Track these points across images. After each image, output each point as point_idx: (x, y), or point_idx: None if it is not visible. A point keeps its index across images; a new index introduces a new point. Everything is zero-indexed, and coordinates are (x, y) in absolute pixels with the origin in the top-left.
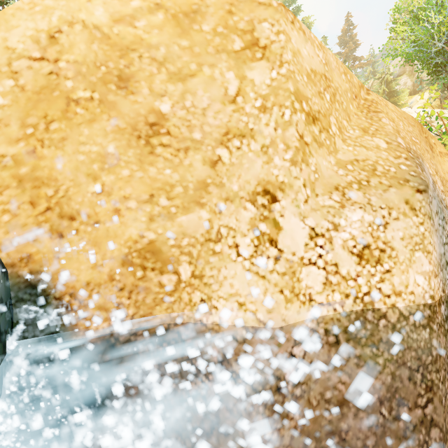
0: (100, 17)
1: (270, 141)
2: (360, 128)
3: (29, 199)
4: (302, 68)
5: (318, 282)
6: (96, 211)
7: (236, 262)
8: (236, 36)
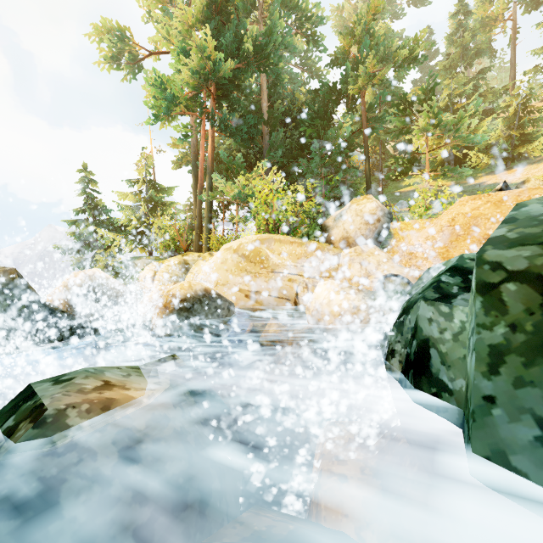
0: (467, 210)
1: None
2: None
3: None
4: None
5: None
6: None
7: None
8: None
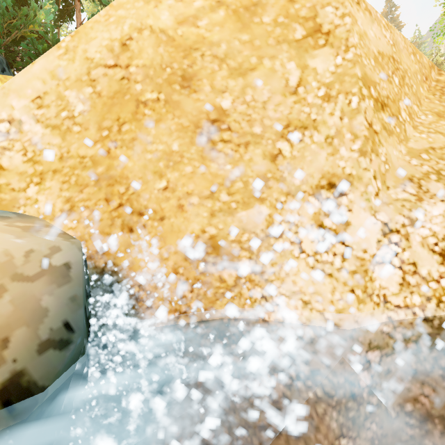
0: (165, 20)
1: (335, 132)
2: (433, 113)
3: (104, 196)
4: (369, 51)
5: (393, 282)
6: (162, 206)
7: (298, 259)
8: (298, 25)
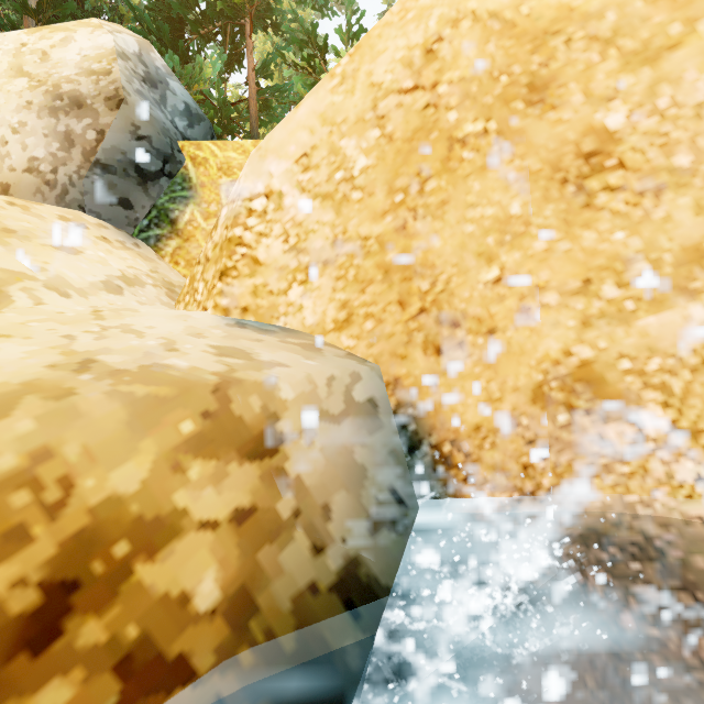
0: None
1: None
2: None
3: (396, 298)
4: None
5: None
6: (491, 311)
7: None
8: None
